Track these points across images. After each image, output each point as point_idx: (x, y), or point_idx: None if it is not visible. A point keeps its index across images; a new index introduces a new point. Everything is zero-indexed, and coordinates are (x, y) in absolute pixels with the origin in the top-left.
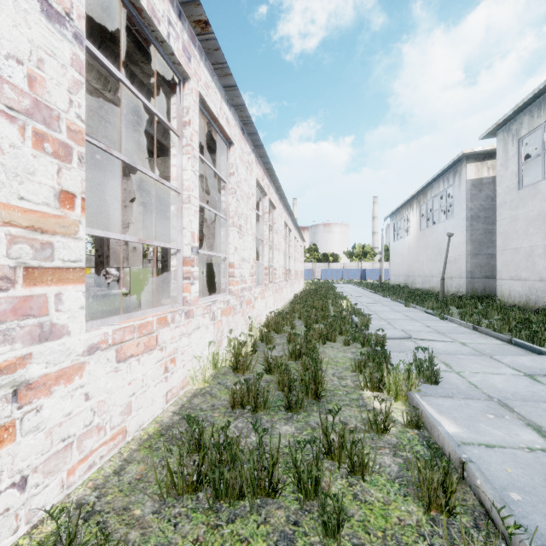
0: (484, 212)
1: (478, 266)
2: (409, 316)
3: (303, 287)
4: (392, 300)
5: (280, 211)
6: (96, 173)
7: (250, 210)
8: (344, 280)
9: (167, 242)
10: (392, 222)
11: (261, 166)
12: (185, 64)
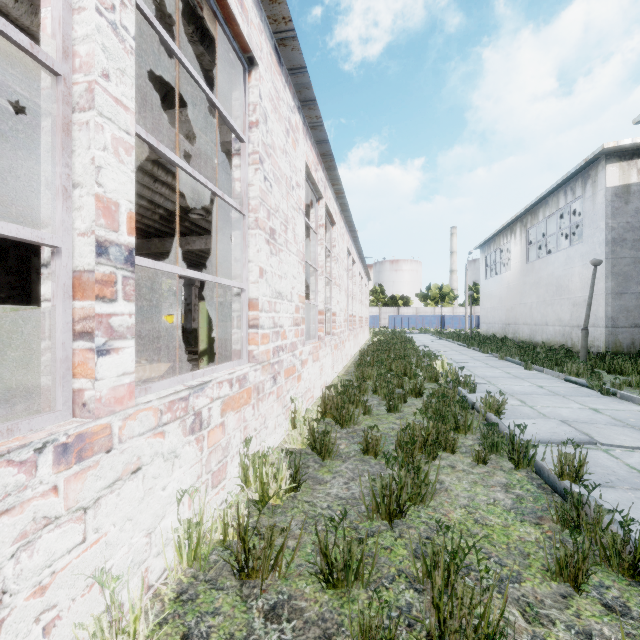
0: (632, 233)
1: (623, 310)
2: (545, 386)
3: (368, 339)
4: (499, 358)
5: (341, 230)
6: (33, 150)
7: (293, 209)
8: (417, 328)
9: (191, 280)
10: (484, 254)
11: (313, 146)
12: None
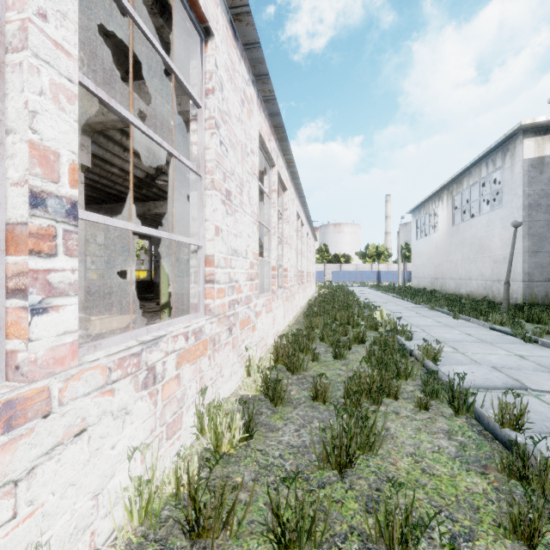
0: (546, 199)
1: (538, 266)
2: (473, 334)
3: (315, 291)
4: (430, 309)
5: (291, 195)
6: None
7: (248, 174)
8: (357, 282)
9: (160, 240)
10: (415, 218)
11: (266, 118)
12: None
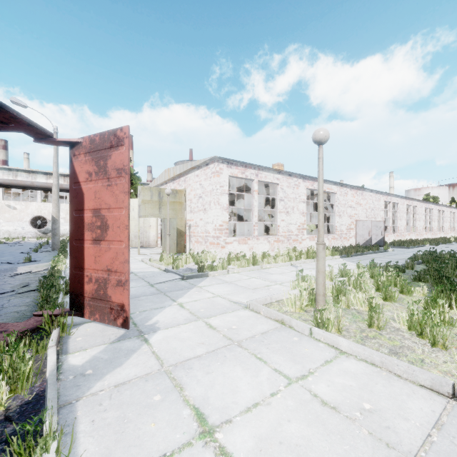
0: None
1: None
2: None
3: None
4: None
5: (420, 205)
6: None
7: (403, 214)
8: None
9: None
10: None
11: (408, 199)
12: (390, 201)
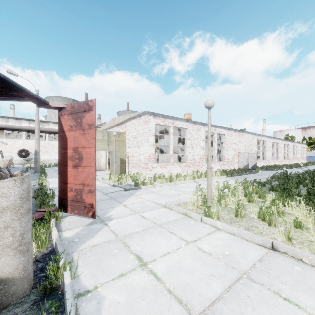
0: None
1: None
2: None
3: None
4: None
5: (281, 142)
6: None
7: (270, 148)
8: None
9: None
10: None
11: (273, 138)
12: (261, 139)
